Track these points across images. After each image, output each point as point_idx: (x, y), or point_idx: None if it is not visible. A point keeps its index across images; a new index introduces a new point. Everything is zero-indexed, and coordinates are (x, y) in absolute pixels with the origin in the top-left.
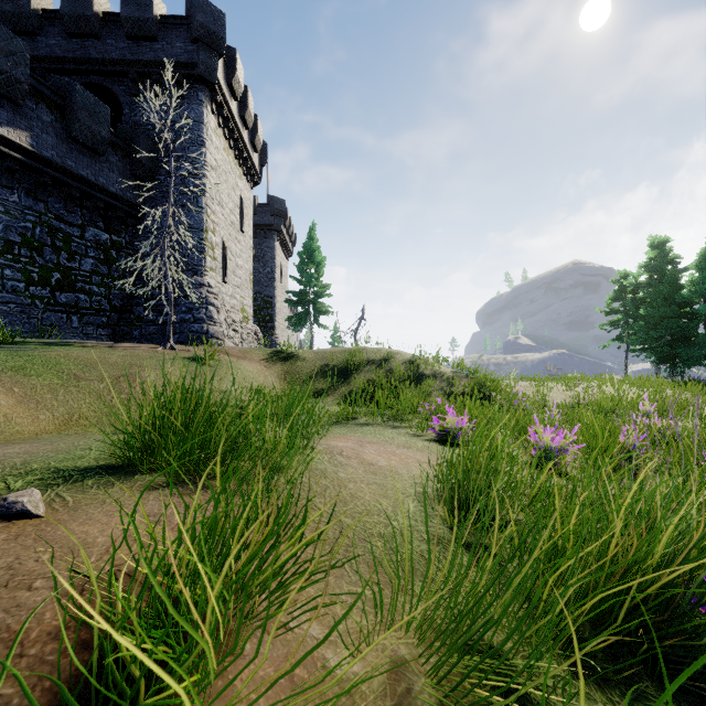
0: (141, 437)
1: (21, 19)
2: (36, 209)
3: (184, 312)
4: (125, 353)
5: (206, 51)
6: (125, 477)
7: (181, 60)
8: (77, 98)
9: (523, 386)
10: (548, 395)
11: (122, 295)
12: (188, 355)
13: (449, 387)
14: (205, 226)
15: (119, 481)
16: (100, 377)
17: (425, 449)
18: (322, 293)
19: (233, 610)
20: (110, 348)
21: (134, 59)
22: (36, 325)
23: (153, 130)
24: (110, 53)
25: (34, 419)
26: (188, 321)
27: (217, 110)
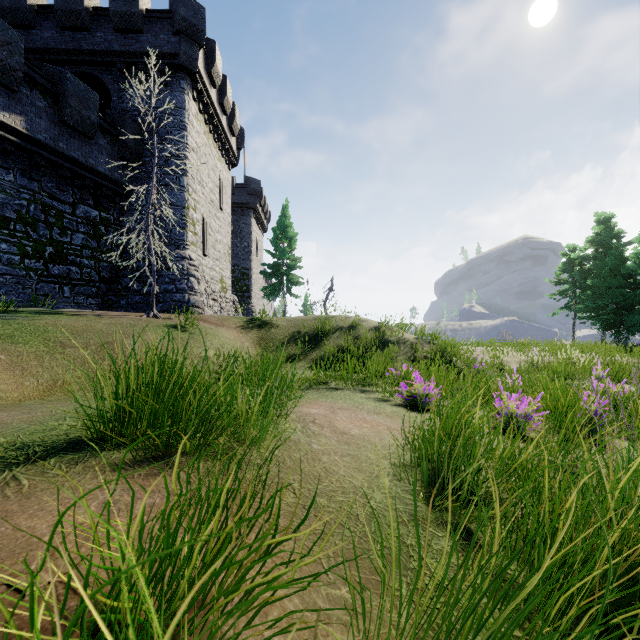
0: (111, 410)
1: (18, 14)
2: (31, 187)
3: (167, 283)
4: (110, 321)
5: (188, 42)
6: (91, 453)
7: (164, 50)
8: (68, 85)
9: (480, 351)
10: (504, 360)
11: (111, 267)
12: (169, 323)
13: (412, 353)
14: (187, 204)
15: (84, 459)
16: (85, 344)
17: (394, 415)
18: (294, 266)
19: (192, 634)
20: (97, 316)
21: (121, 50)
22: (31, 295)
23: (139, 116)
24: (100, 45)
25: (19, 386)
26: (170, 291)
27: (198, 97)
